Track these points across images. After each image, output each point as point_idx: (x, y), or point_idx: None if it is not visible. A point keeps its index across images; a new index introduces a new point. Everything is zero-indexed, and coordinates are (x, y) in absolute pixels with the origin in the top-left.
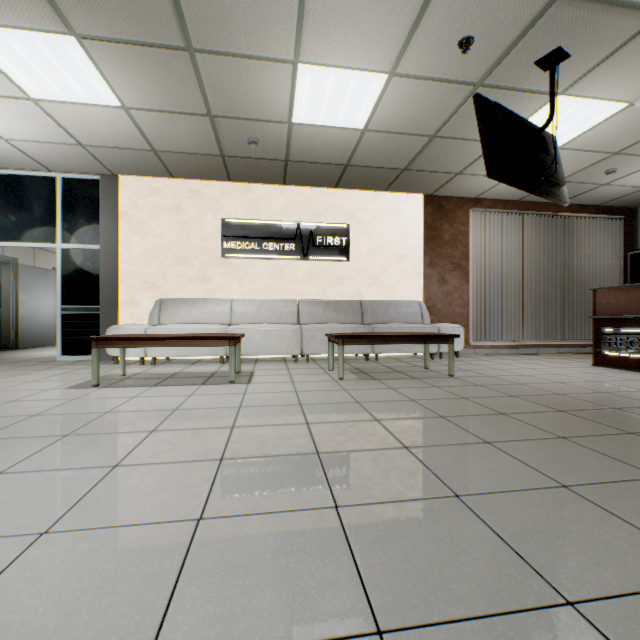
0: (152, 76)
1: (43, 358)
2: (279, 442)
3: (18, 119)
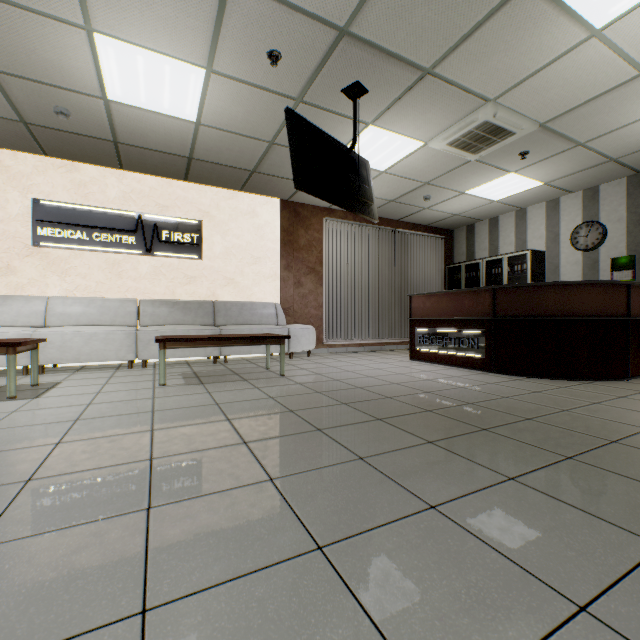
0: None
1: None
2: None
3: None
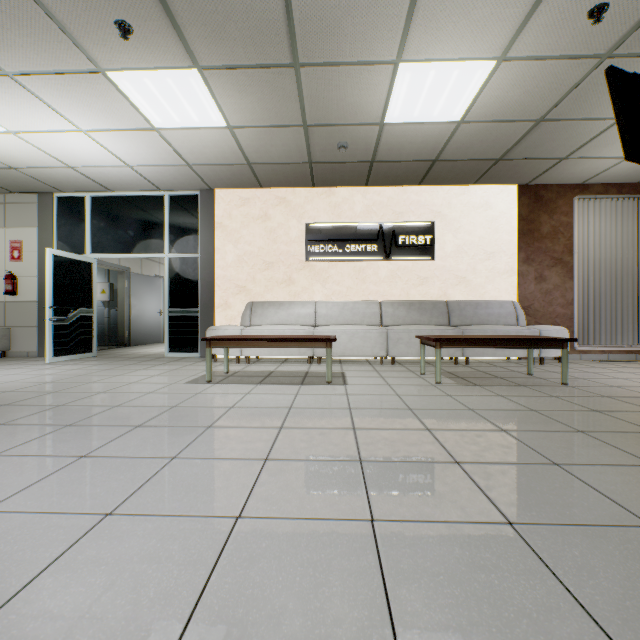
0: (258, 95)
1: (153, 355)
2: (409, 447)
3: (142, 147)
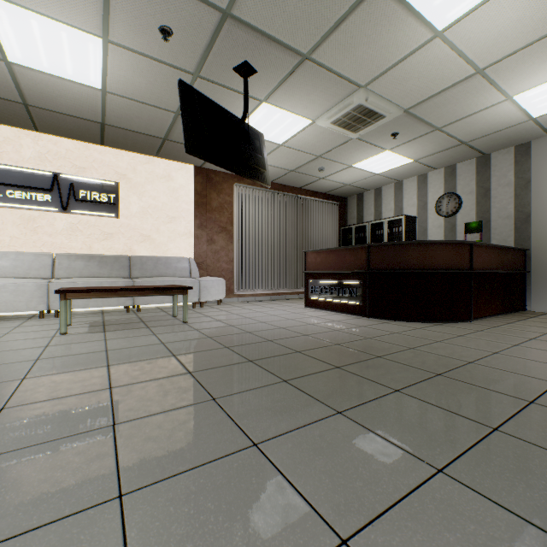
0: None
1: None
2: None
3: None
